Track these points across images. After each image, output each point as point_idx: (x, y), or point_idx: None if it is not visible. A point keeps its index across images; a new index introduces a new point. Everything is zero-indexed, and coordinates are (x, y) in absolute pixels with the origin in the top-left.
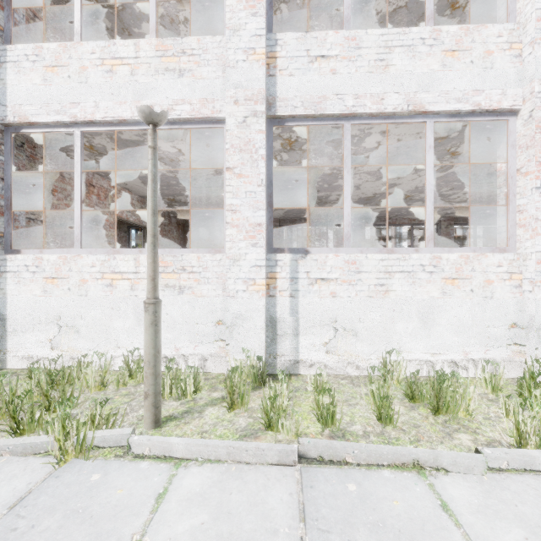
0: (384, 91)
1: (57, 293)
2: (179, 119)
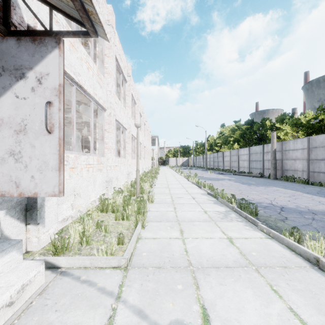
0: (120, 117)
1: (74, 176)
2: (99, 103)
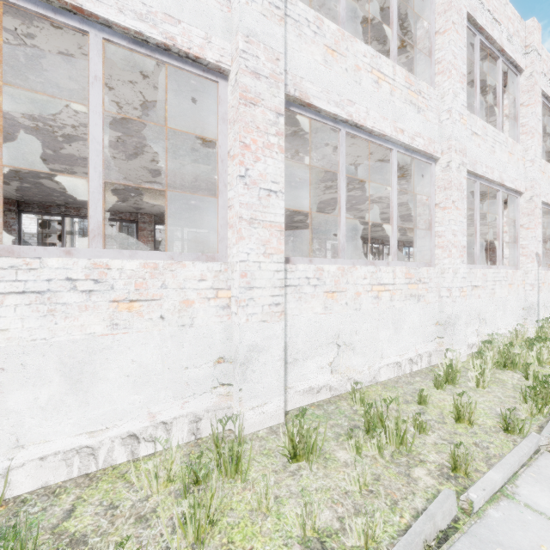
0: None
1: None
2: None
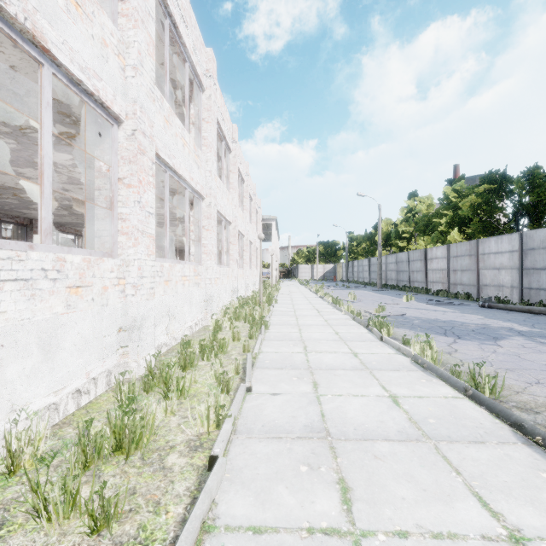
0: None
1: None
2: None
